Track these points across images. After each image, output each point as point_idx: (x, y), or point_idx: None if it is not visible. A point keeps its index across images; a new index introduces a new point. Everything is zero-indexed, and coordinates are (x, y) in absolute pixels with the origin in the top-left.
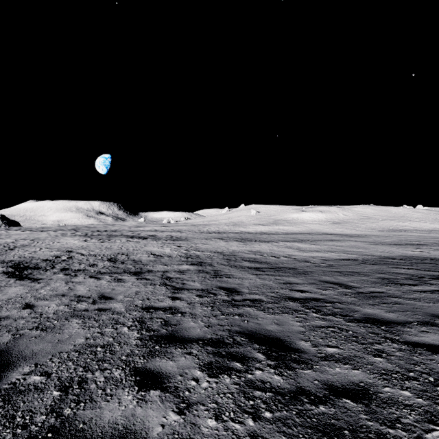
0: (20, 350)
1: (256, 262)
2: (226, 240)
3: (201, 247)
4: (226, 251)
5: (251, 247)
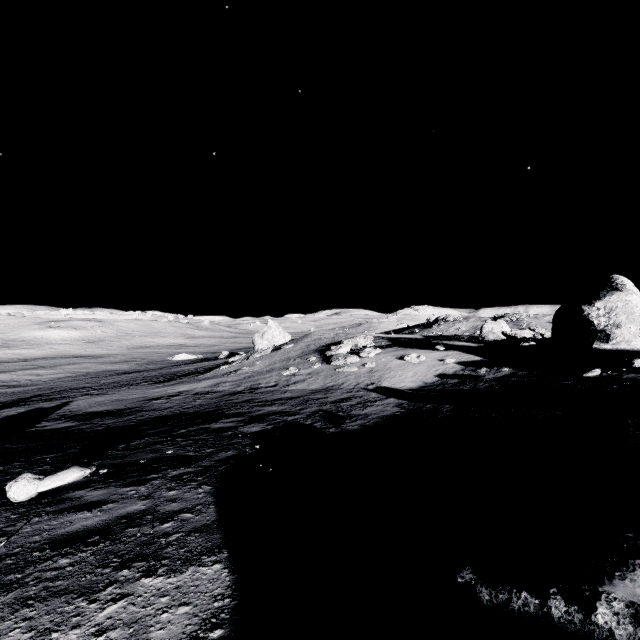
0: None
1: (4, 386)
2: None
3: None
4: None
5: None
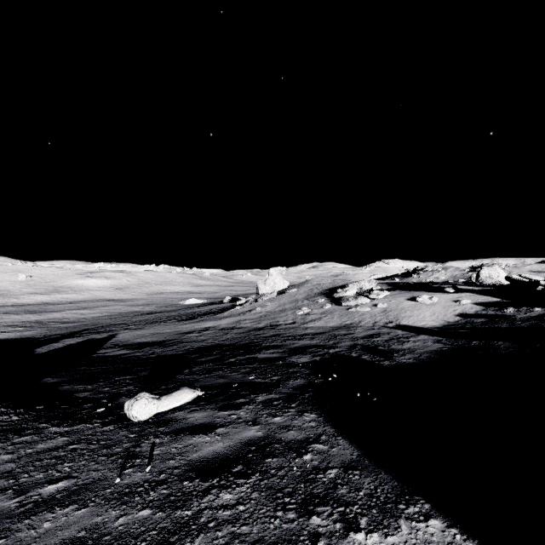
0: (27, 335)
1: (58, 322)
2: (16, 314)
3: (5, 321)
4: (31, 320)
5: (47, 316)
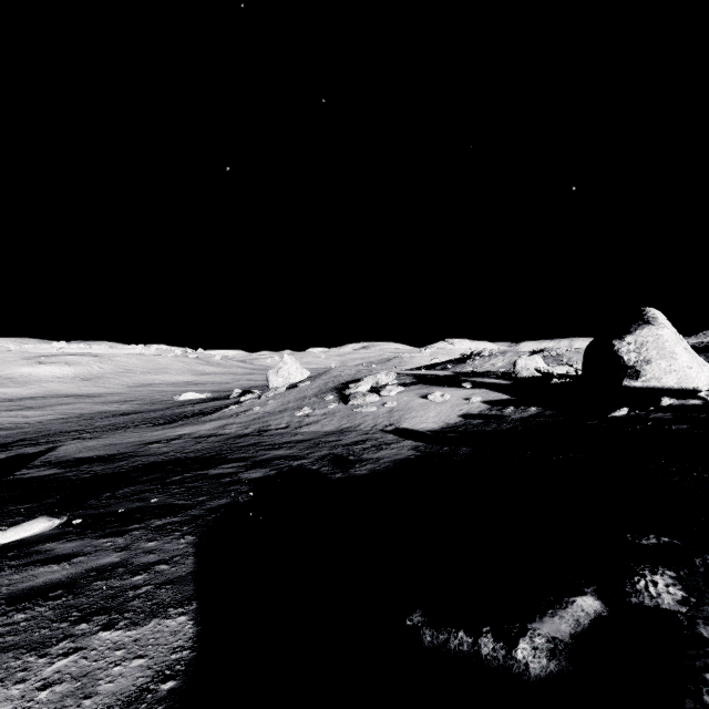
0: None
1: None
2: None
3: None
4: None
5: None
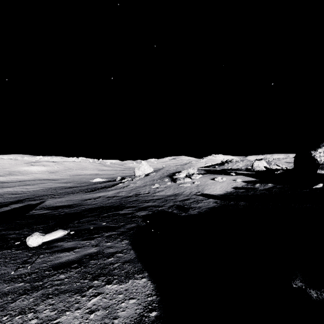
0: None
1: (10, 194)
2: None
3: None
4: None
5: (3, 190)
